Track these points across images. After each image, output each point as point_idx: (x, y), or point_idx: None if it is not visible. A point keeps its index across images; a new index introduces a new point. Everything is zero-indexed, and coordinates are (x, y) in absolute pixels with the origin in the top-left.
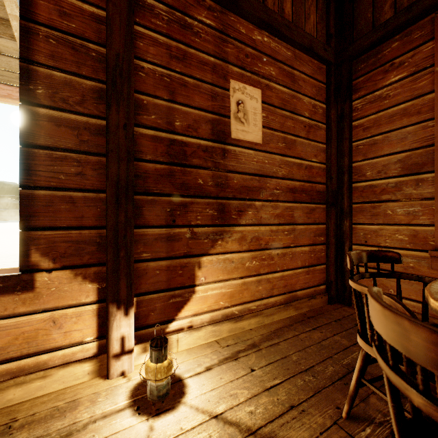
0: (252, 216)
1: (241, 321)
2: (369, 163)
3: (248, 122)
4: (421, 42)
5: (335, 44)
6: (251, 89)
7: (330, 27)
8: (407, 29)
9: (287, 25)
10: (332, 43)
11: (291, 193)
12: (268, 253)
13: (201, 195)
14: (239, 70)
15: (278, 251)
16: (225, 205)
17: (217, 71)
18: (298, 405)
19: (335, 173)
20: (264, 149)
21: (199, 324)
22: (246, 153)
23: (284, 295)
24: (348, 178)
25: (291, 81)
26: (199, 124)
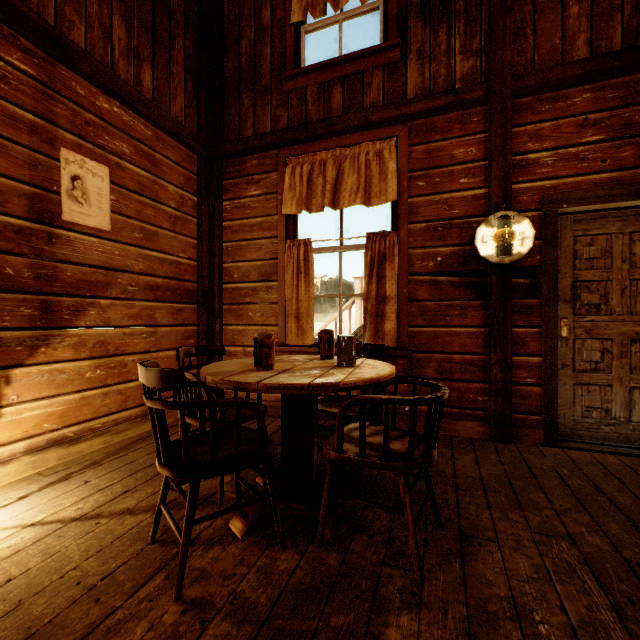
0: (95, 317)
1: (79, 443)
2: (236, 266)
3: (90, 203)
4: (271, 169)
5: (206, 135)
6: (94, 164)
7: (201, 116)
8: (262, 153)
9: (146, 102)
10: (204, 134)
11: (152, 291)
12: (120, 360)
13: (11, 289)
14: (76, 138)
15: (135, 357)
16: (53, 303)
17: (39, 133)
18: (133, 489)
19: (207, 272)
20: (114, 238)
21: (8, 456)
22: (86, 241)
23: (142, 407)
24: (219, 279)
25: (152, 164)
26: (8, 196)
